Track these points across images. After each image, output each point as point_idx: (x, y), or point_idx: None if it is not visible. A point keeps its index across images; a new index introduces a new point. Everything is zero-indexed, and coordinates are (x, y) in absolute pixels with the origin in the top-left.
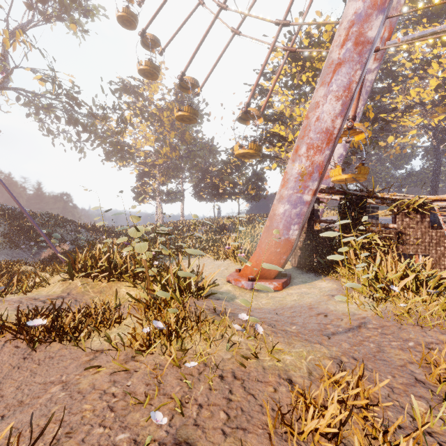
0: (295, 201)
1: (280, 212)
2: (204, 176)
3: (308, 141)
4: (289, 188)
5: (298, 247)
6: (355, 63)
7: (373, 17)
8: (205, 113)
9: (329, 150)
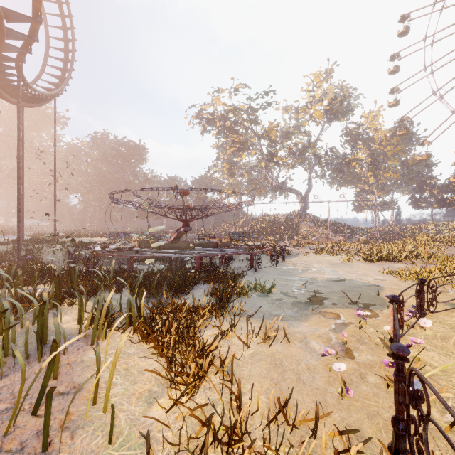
0: None
1: None
2: (421, 188)
3: None
4: None
5: None
6: None
7: None
8: (422, 136)
9: None
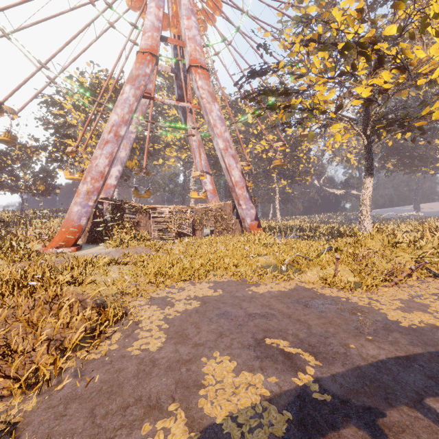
0: (84, 205)
1: (75, 210)
2: None
3: (92, 175)
4: (81, 198)
5: (87, 230)
6: (115, 144)
7: (122, 126)
8: None
9: (102, 181)
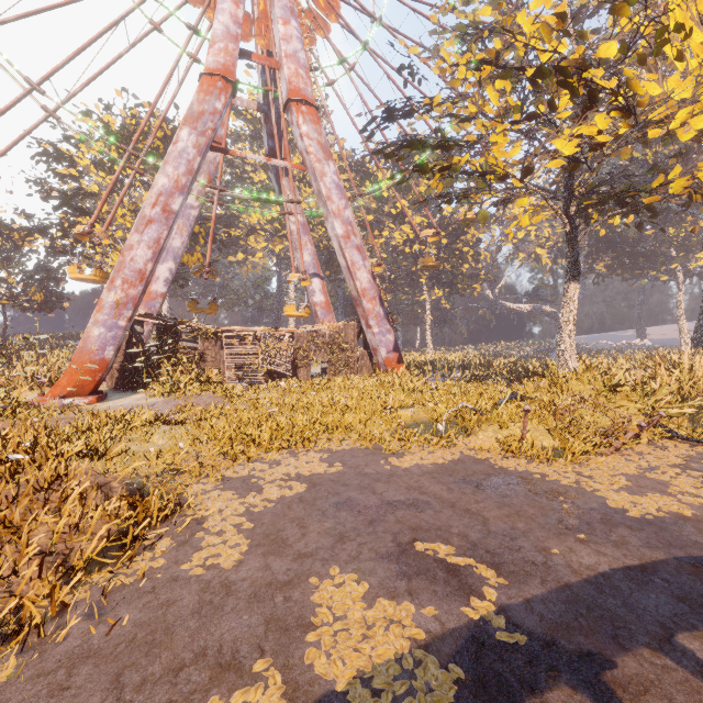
0: (111, 325)
1: (96, 334)
2: None
3: (124, 276)
4: (105, 314)
5: (116, 368)
6: (163, 224)
7: (176, 196)
8: None
9: (142, 286)
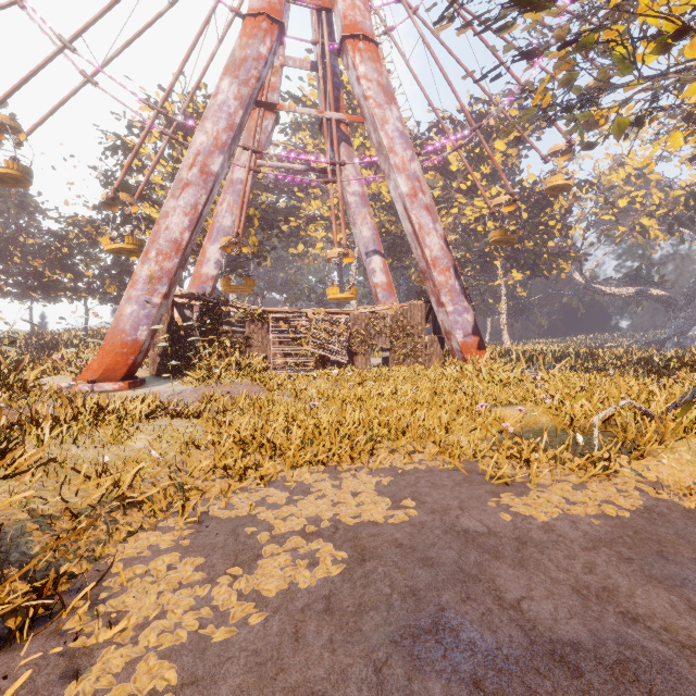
0: (144, 302)
1: (128, 312)
2: (6, 251)
3: (158, 247)
4: (138, 289)
5: (157, 353)
6: (201, 188)
7: (216, 155)
8: None
9: (178, 258)
